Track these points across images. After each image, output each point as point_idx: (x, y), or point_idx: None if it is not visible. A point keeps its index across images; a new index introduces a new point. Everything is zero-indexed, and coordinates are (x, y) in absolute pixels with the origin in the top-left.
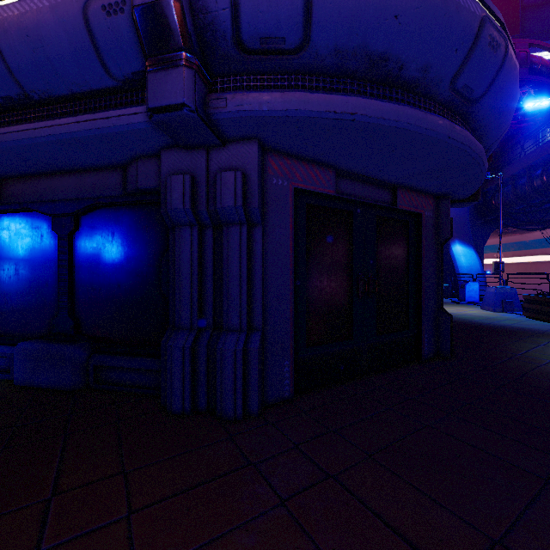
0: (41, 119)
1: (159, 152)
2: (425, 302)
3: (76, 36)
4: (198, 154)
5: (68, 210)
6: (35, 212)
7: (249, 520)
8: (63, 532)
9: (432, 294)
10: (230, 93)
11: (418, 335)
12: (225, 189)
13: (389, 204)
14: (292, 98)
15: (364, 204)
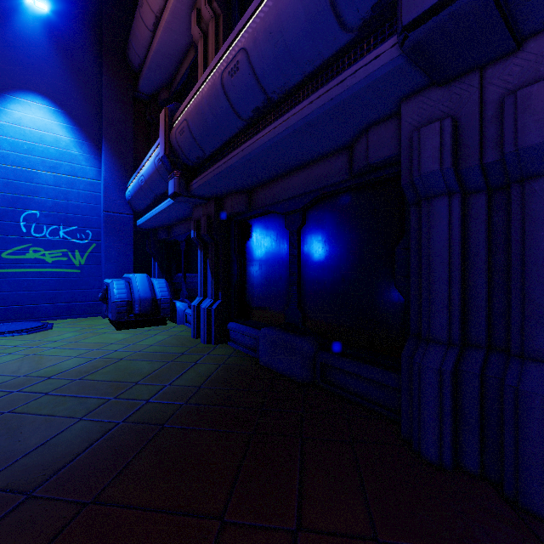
0: (279, 117)
1: (396, 109)
2: None
3: (311, 0)
4: (462, 84)
5: (297, 206)
6: (272, 214)
7: None
8: None
9: None
10: None
11: None
12: (526, 117)
13: None
14: None
15: None
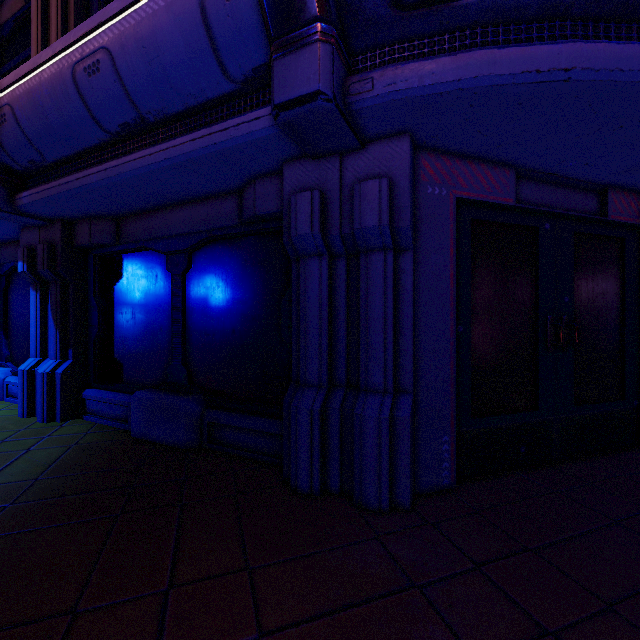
0: (156, 143)
1: (280, 168)
2: None
3: (192, 35)
4: (328, 163)
5: (181, 246)
6: (150, 251)
7: None
8: None
9: None
10: (378, 70)
11: None
12: (365, 204)
13: (594, 214)
14: (469, 61)
15: (556, 217)
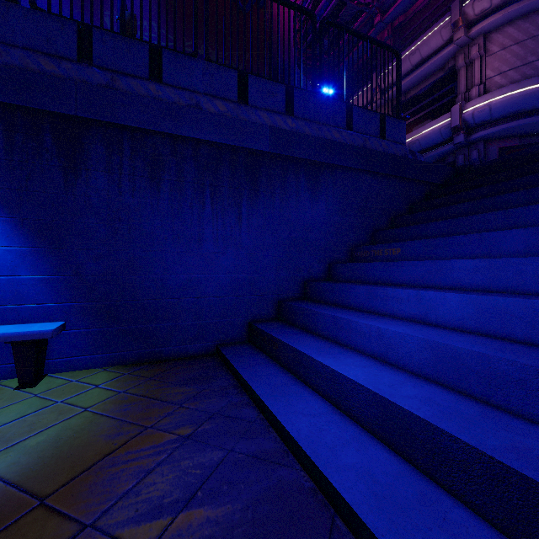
0: (426, 154)
1: (454, 151)
2: None
3: (437, 135)
4: (465, 149)
5: None
6: None
7: None
8: None
9: None
10: (473, 134)
11: None
12: (473, 155)
13: None
14: (489, 130)
15: (538, 143)
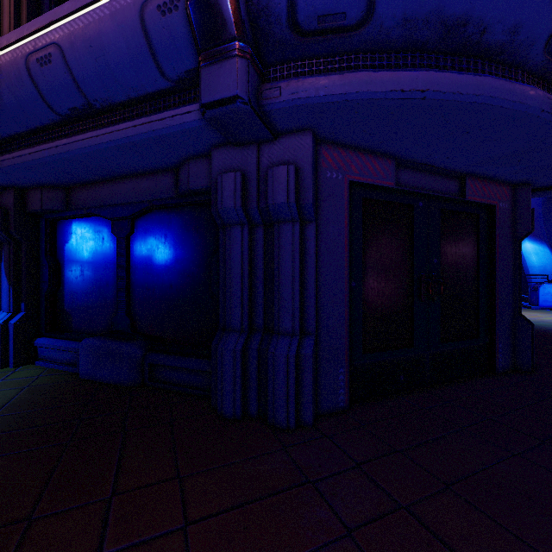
0: (102, 127)
1: (210, 151)
2: (499, 306)
3: (133, 40)
4: (248, 150)
5: (125, 213)
6: (97, 217)
7: (313, 550)
8: (122, 537)
9: (508, 297)
10: (284, 81)
11: (491, 344)
12: (277, 185)
13: (456, 195)
14: (353, 79)
15: (427, 197)
